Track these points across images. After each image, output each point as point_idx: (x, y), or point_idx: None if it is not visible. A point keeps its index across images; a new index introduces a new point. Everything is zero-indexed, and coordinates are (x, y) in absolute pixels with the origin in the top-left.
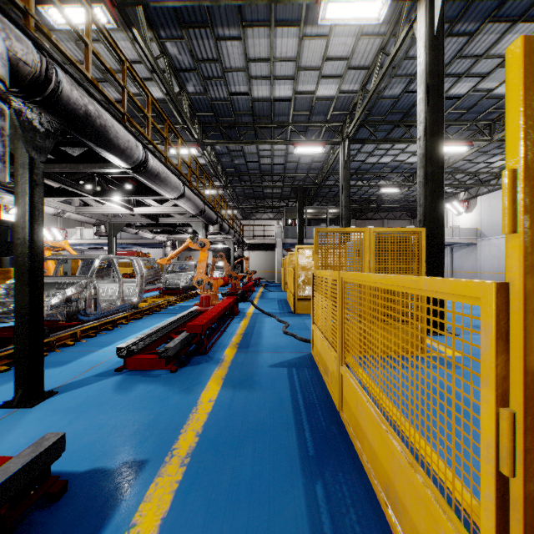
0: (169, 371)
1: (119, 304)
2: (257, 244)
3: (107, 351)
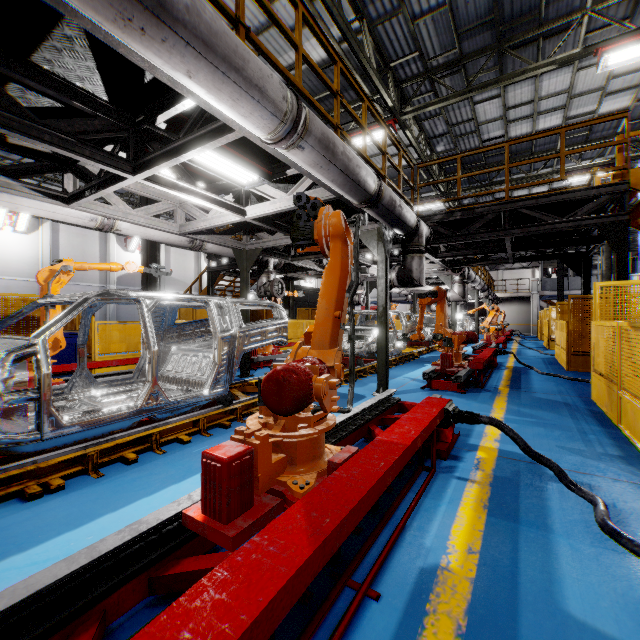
0: None
1: None
2: (508, 297)
3: None
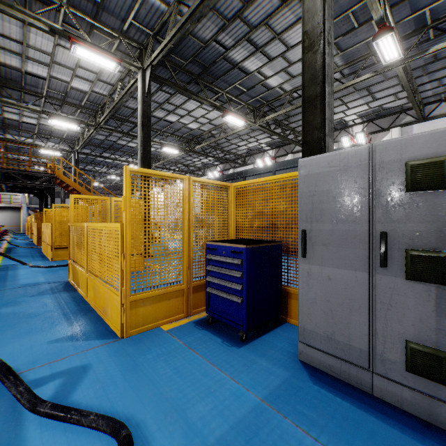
0: None
1: None
2: (4, 206)
3: None
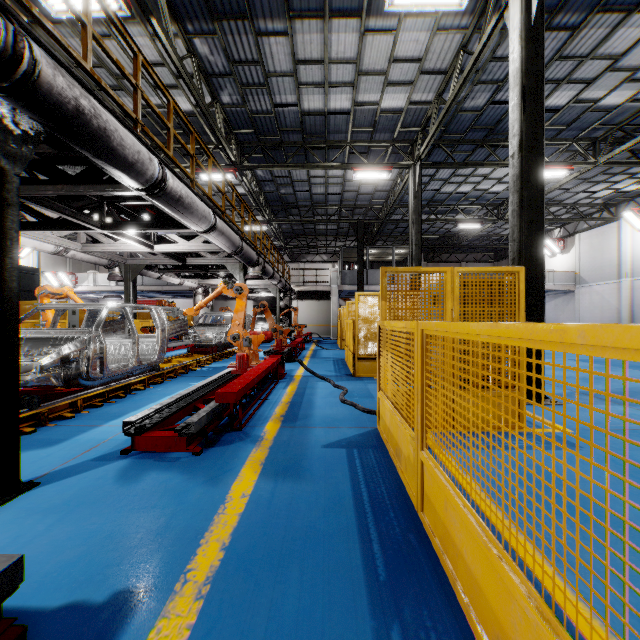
0: (192, 453)
1: (133, 365)
2: (308, 291)
3: (114, 426)
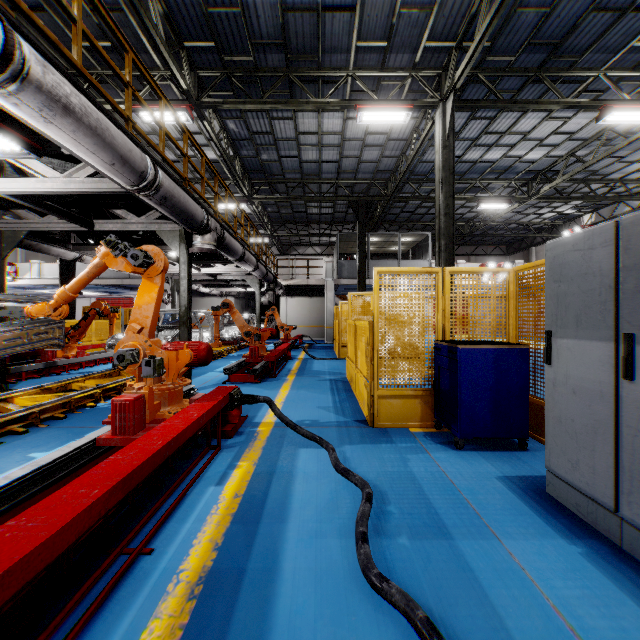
0: None
1: None
2: (298, 286)
3: None
